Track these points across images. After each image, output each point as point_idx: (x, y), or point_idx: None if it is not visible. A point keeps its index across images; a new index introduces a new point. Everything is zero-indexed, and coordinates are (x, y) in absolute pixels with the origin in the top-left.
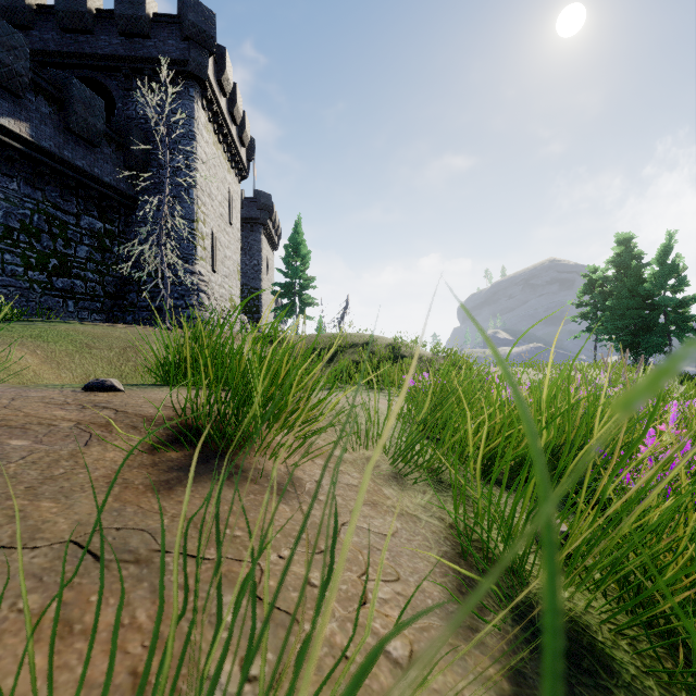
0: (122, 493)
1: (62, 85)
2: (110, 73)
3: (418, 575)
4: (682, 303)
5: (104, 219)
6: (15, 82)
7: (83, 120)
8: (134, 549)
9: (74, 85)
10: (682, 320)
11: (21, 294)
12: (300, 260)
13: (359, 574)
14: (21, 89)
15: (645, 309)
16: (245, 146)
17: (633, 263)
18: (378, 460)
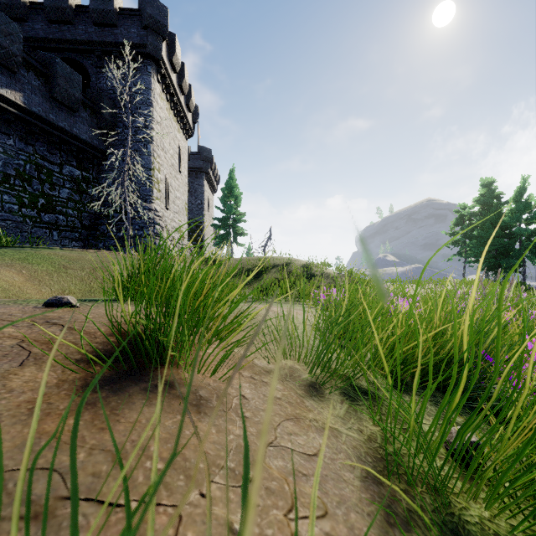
0: (42, 421)
1: (48, 63)
2: (86, 54)
3: (345, 506)
4: (534, 233)
5: (82, 168)
6: (11, 60)
7: (64, 90)
8: (36, 498)
9: (57, 63)
10: (534, 246)
11: (16, 226)
12: (234, 200)
13: (285, 511)
14: (16, 66)
15: (504, 237)
16: (191, 111)
17: (494, 202)
18: (299, 370)
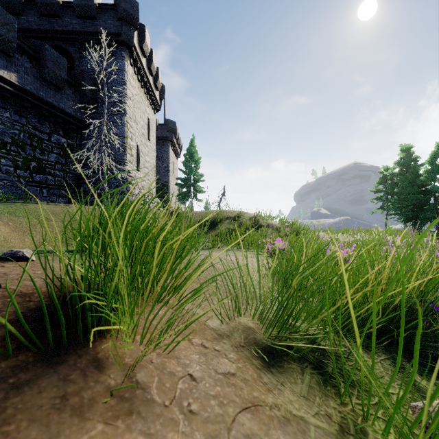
0: None
1: (39, 49)
2: (71, 42)
3: None
4: None
5: (67, 136)
6: (7, 46)
7: (52, 71)
8: None
9: (46, 49)
10: None
11: (12, 185)
12: (194, 163)
13: None
14: (11, 51)
15: (420, 194)
16: (158, 90)
17: (412, 164)
18: (253, 329)
